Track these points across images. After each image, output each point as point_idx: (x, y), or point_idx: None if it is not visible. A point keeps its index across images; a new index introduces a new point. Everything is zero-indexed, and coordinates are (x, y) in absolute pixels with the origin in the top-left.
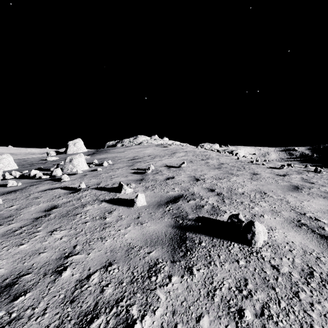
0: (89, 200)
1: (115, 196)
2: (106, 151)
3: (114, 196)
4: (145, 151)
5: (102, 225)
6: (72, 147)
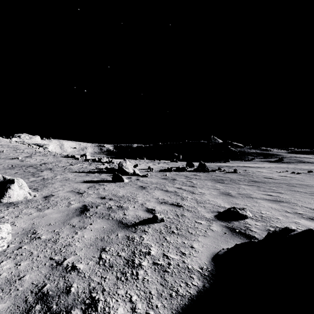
0: None
1: None
2: None
3: None
4: None
5: None
6: None
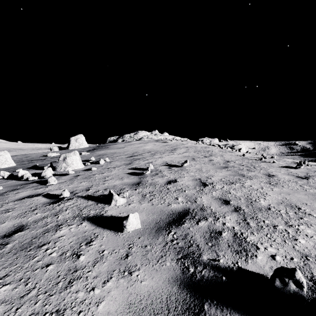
0: (68, 216)
1: (102, 210)
2: (106, 147)
3: (101, 210)
4: (145, 147)
5: (69, 273)
6: (74, 143)
